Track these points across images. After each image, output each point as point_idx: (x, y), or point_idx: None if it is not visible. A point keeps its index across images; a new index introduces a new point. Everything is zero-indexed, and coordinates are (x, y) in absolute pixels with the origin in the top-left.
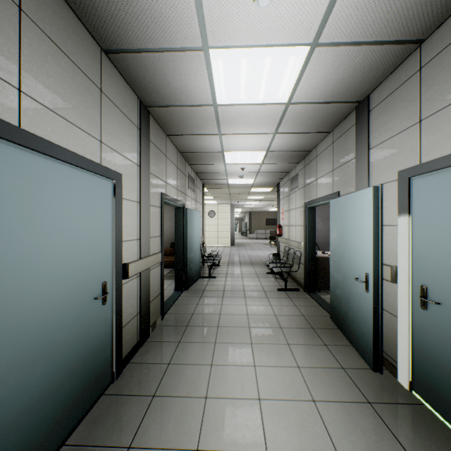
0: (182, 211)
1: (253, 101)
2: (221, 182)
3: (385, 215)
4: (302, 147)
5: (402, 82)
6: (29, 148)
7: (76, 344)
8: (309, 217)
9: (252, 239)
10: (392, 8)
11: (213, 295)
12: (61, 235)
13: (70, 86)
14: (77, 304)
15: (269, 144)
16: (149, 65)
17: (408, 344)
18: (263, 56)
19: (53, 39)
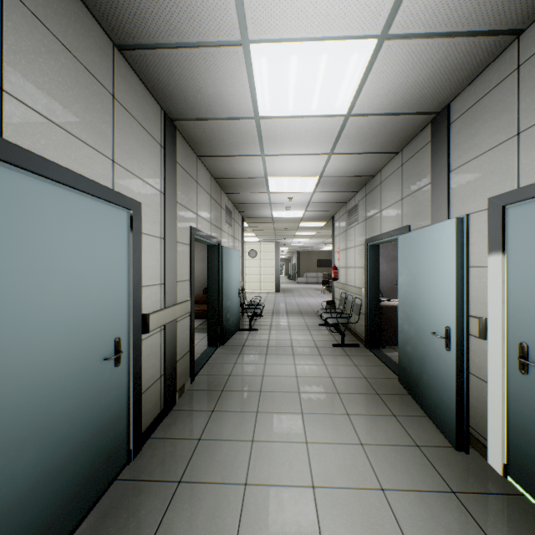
0: (217, 250)
1: (304, 112)
2: (264, 215)
3: (471, 254)
4: (363, 171)
5: (493, 86)
6: (14, 165)
7: (80, 417)
8: (372, 257)
9: (301, 283)
10: None
11: (255, 352)
12: (59, 278)
13: (71, 88)
14: (81, 366)
15: (323, 168)
16: (174, 65)
17: (502, 418)
18: (318, 52)
19: (48, 25)
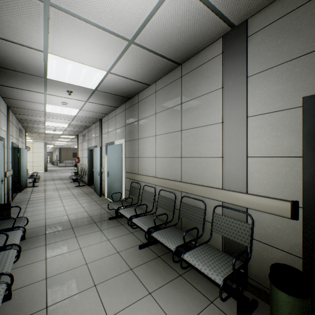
0: (18, 149)
1: (62, 113)
2: (40, 131)
3: (104, 154)
4: (86, 125)
5: (106, 120)
6: None
7: None
8: (90, 154)
9: (62, 167)
10: (97, 110)
11: (39, 192)
12: None
13: None
14: None
15: (70, 122)
16: (20, 102)
17: (106, 187)
18: (65, 108)
19: None
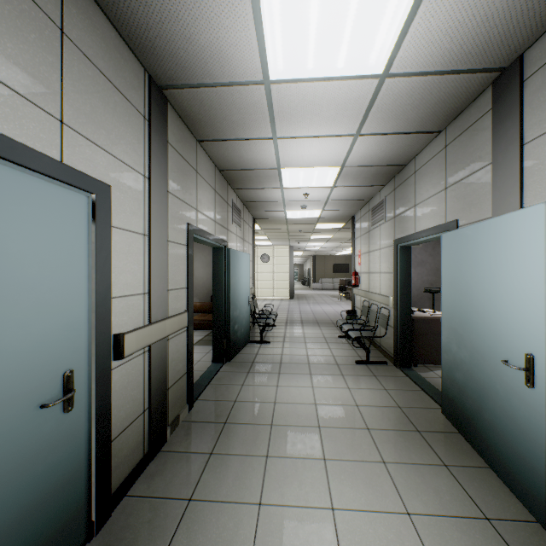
0: (223, 253)
1: (327, 72)
2: (277, 215)
3: None
4: (394, 159)
5: None
6: None
7: None
8: (402, 260)
9: (316, 290)
10: None
11: (266, 370)
12: None
13: None
14: None
15: (346, 155)
16: None
17: None
18: None
19: None
